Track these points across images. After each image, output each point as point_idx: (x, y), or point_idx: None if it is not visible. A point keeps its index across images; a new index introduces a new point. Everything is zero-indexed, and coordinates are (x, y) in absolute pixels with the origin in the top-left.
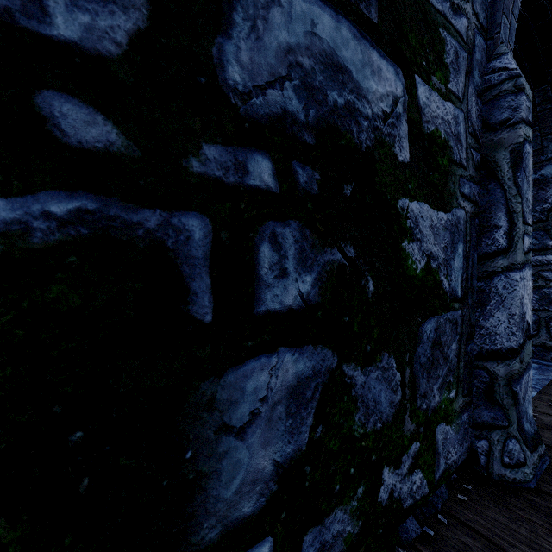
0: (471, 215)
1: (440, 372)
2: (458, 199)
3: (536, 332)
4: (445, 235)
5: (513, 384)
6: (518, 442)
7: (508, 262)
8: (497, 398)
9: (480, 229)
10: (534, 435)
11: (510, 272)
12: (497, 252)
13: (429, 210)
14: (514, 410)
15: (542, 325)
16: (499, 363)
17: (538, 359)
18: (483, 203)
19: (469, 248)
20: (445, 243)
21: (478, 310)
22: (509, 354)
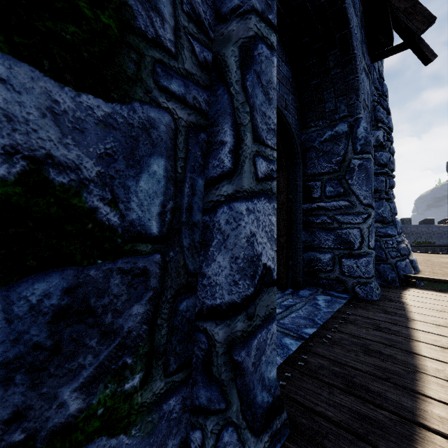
0: (189, 124)
1: (87, 358)
2: (151, 92)
3: (332, 268)
4: (107, 137)
5: (234, 351)
6: (236, 431)
7: (233, 189)
8: (214, 372)
9: (208, 148)
10: (271, 406)
11: (234, 203)
12: (221, 176)
13: (39, 77)
14: (234, 387)
15: (336, 261)
16: (218, 324)
17: (333, 291)
18: (212, 113)
19: (184, 169)
20: (107, 149)
21: (202, 253)
22: (230, 310)
